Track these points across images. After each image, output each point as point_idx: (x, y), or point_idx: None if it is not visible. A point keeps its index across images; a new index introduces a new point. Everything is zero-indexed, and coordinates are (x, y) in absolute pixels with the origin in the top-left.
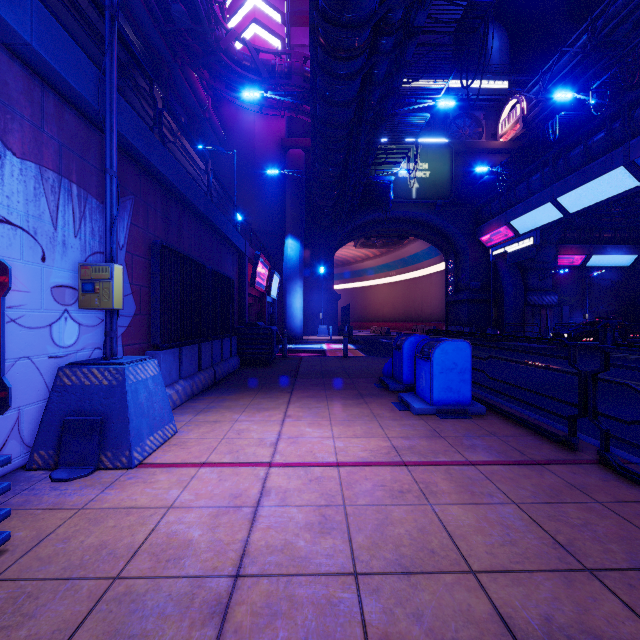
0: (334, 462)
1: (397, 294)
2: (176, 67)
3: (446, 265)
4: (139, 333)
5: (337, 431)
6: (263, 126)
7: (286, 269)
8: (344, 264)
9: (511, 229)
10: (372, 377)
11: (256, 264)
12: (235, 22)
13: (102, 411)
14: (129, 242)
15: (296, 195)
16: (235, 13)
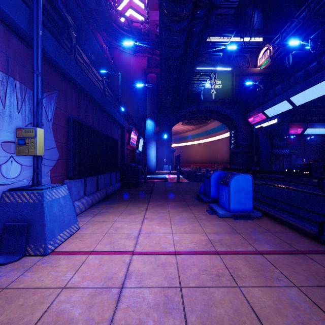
0: (173, 251)
1: (204, 149)
2: (89, 30)
3: (230, 134)
4: (61, 170)
5: (174, 228)
6: (135, 62)
7: (147, 136)
8: (177, 133)
9: (264, 114)
10: (193, 194)
11: (130, 132)
12: (120, 8)
13: (28, 219)
14: (55, 117)
15: (152, 97)
16: (120, 3)
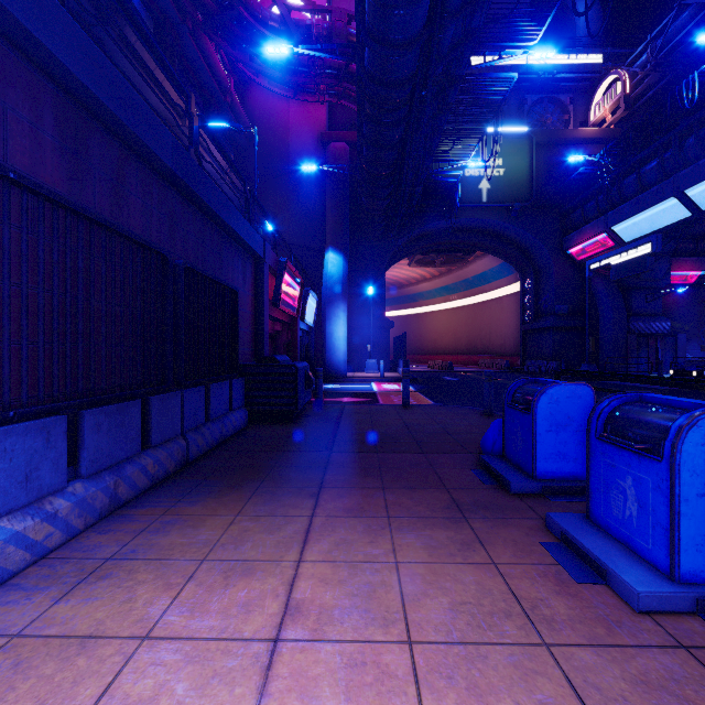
0: None
1: (459, 322)
2: (185, 30)
3: (522, 285)
4: None
5: None
6: (299, 117)
7: (326, 289)
8: (396, 287)
9: (613, 236)
10: (461, 451)
11: (281, 275)
12: None
13: None
14: None
15: (338, 198)
16: None
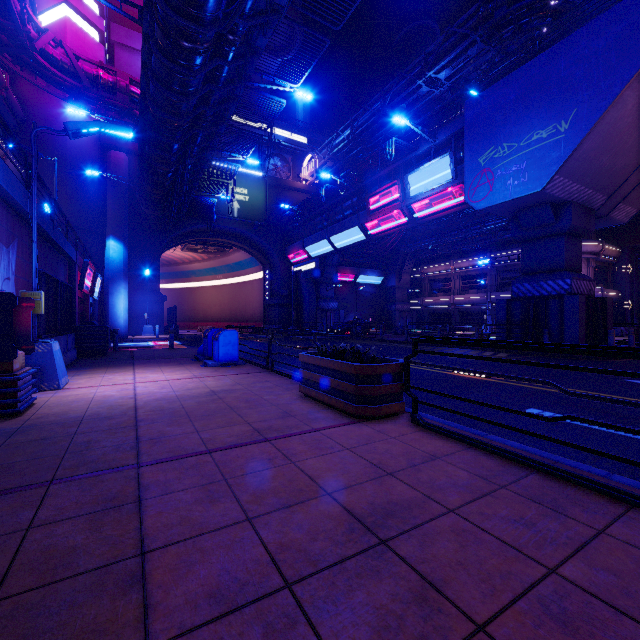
0: (166, 380)
1: (224, 296)
2: None
3: (264, 274)
4: None
5: (167, 374)
6: (77, 116)
7: (108, 270)
8: (171, 264)
9: (306, 253)
10: (190, 357)
11: (85, 270)
12: None
13: (40, 364)
14: (16, 269)
15: (119, 197)
16: None
